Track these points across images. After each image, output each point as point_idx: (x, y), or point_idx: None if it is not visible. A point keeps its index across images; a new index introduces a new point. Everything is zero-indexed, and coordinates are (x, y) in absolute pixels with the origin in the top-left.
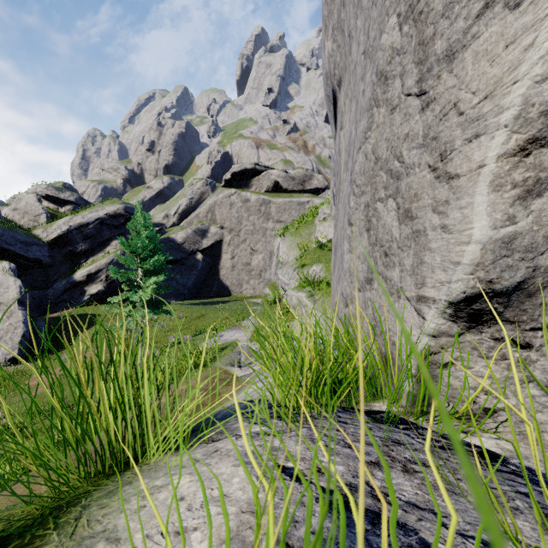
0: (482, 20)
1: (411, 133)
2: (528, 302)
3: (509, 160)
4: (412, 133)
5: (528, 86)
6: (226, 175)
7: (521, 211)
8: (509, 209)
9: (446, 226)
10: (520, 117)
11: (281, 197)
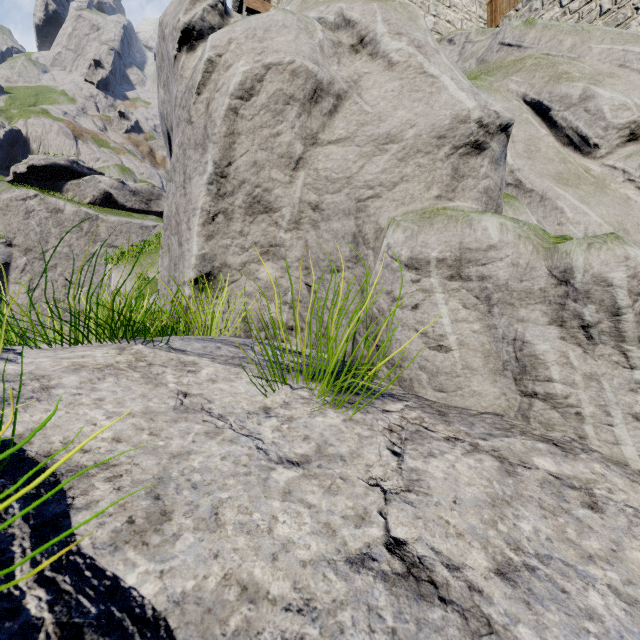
0: (195, 173)
1: (182, 204)
2: (215, 280)
3: (201, 227)
4: (182, 204)
5: (202, 204)
6: (17, 167)
7: (206, 245)
8: (203, 244)
9: (189, 249)
10: (201, 213)
11: (115, 214)
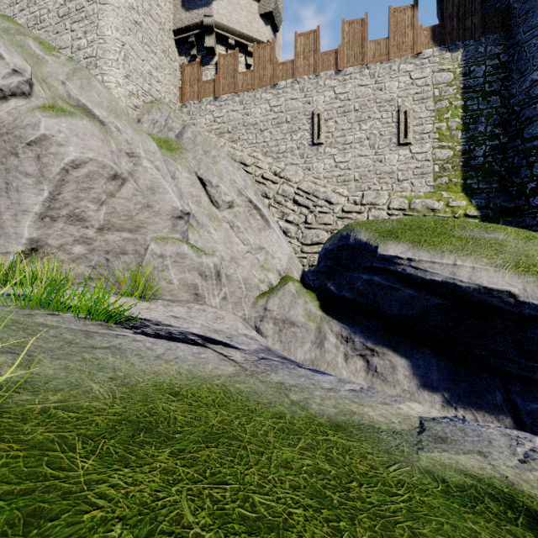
0: (27, 190)
1: (3, 202)
2: (37, 252)
3: (33, 222)
4: (3, 202)
5: (36, 211)
6: None
7: (35, 233)
8: (33, 232)
9: (17, 233)
10: (35, 215)
11: None
